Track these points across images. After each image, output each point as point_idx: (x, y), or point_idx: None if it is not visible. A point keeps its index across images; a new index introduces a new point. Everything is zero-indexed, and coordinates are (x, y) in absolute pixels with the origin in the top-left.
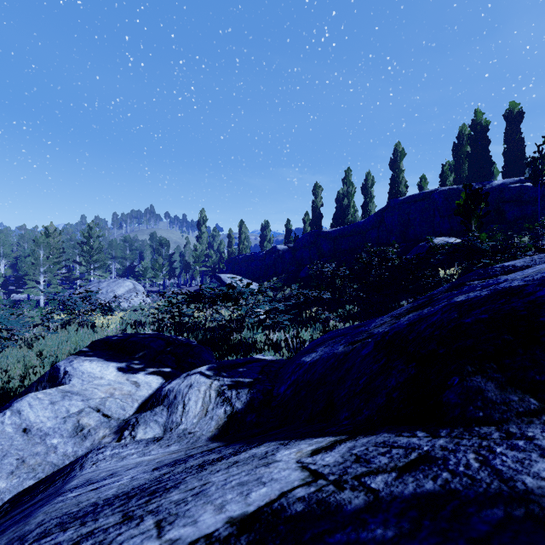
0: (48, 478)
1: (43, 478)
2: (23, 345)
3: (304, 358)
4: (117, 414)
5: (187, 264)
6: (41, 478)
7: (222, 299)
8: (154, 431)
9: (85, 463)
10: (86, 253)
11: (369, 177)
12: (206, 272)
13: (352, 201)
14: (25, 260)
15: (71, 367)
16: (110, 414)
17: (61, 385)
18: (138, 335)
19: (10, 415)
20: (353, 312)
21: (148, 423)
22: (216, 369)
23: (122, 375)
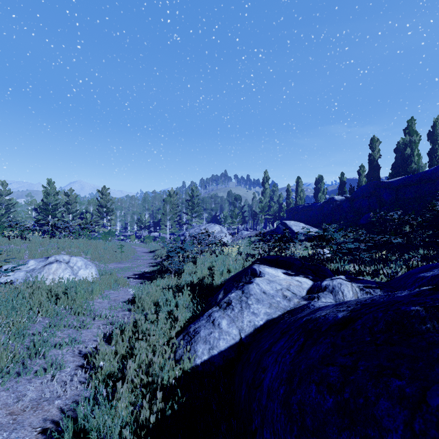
0: (296, 309)
1: (292, 309)
2: (191, 261)
3: (422, 274)
4: (298, 293)
5: (255, 213)
6: (281, 312)
7: (319, 239)
8: (331, 301)
9: (314, 305)
10: (190, 207)
11: (437, 123)
12: (268, 219)
13: (415, 149)
14: (158, 212)
15: (261, 269)
16: (294, 293)
17: (260, 277)
18: (281, 257)
19: (256, 285)
20: (431, 255)
21: (325, 297)
22: (348, 278)
23: (287, 276)
